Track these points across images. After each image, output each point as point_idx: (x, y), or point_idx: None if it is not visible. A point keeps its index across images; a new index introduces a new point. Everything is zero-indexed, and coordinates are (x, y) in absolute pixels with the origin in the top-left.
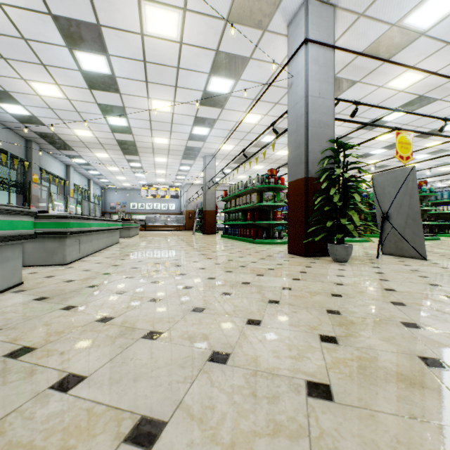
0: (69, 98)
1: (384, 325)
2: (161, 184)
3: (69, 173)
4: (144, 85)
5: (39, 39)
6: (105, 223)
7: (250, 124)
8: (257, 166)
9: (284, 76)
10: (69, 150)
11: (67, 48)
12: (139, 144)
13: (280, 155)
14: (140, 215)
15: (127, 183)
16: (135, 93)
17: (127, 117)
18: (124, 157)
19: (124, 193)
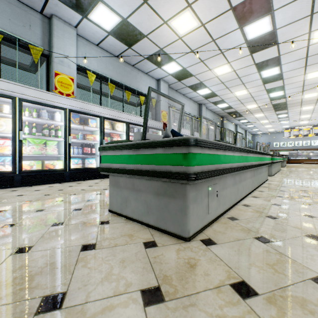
0: (250, 92)
1: None
2: (303, 125)
3: (237, 129)
4: (302, 69)
5: (245, 75)
6: (278, 158)
7: None
8: None
9: None
10: (240, 117)
11: (257, 72)
12: (289, 102)
13: None
14: (282, 151)
15: (271, 129)
16: (294, 75)
17: (284, 89)
18: (274, 113)
19: (267, 136)
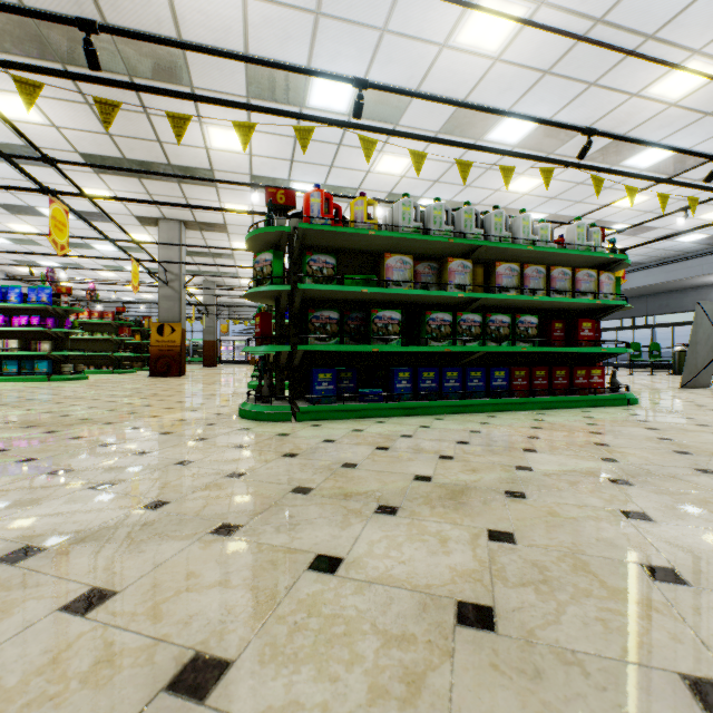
0: None
1: None
2: None
3: None
4: None
5: None
6: None
7: (447, 28)
8: (13, 102)
9: (650, 65)
10: None
11: None
12: None
13: (200, 139)
14: None
15: None
16: None
17: None
18: None
19: None
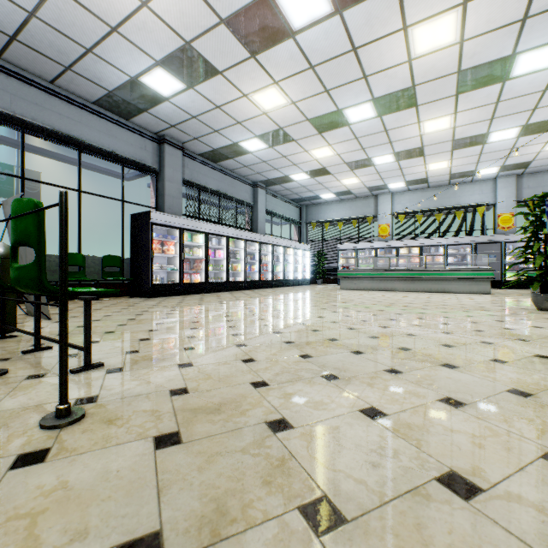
0: None
1: (417, 298)
2: None
3: None
4: None
5: None
6: None
7: None
8: None
9: None
10: None
11: None
12: None
13: None
14: None
15: None
16: None
17: None
18: None
19: None
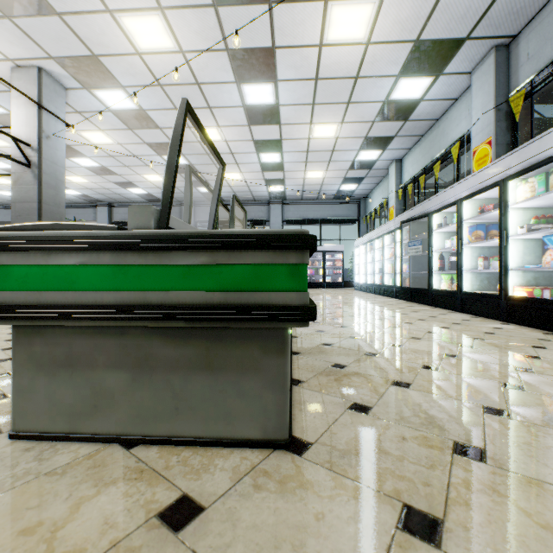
0: None
1: None
2: None
3: None
4: None
5: None
6: None
7: None
8: None
9: None
10: None
11: None
12: None
13: None
14: None
15: None
16: None
17: None
18: None
19: None
